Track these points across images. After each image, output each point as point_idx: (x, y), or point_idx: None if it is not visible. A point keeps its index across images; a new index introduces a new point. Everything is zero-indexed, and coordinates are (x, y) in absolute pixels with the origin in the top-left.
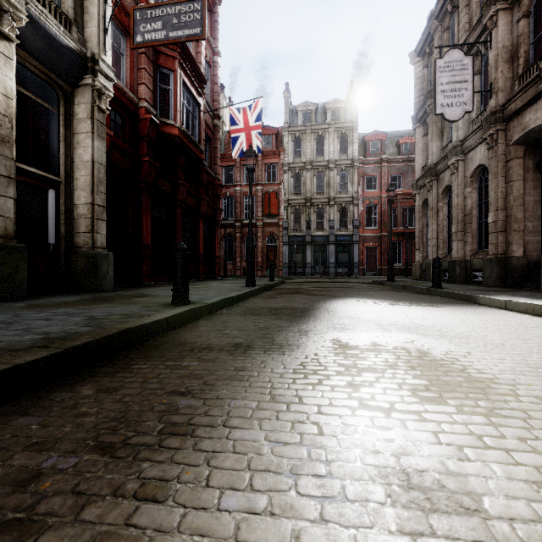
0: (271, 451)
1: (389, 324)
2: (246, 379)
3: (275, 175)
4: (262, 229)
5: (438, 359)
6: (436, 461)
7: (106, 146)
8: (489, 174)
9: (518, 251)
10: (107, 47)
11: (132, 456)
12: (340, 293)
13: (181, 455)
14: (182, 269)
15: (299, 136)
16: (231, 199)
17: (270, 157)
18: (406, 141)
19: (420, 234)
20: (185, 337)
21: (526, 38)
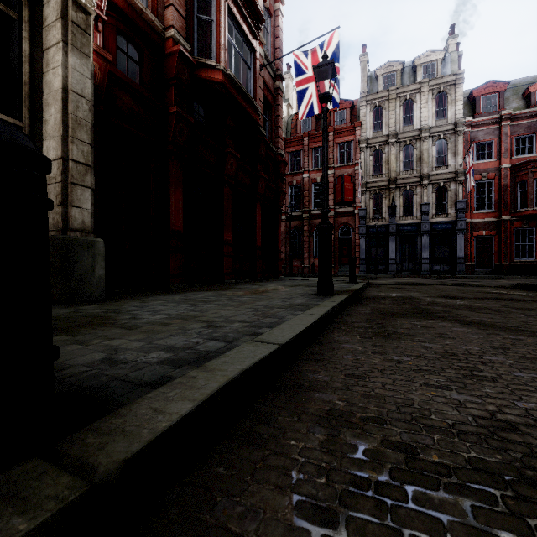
0: None
1: None
2: None
3: (350, 156)
4: (333, 220)
5: None
6: None
7: (100, 76)
8: None
9: None
10: None
11: None
12: None
13: None
14: None
15: (380, 105)
16: (298, 188)
17: (343, 135)
18: None
19: None
20: None
21: None
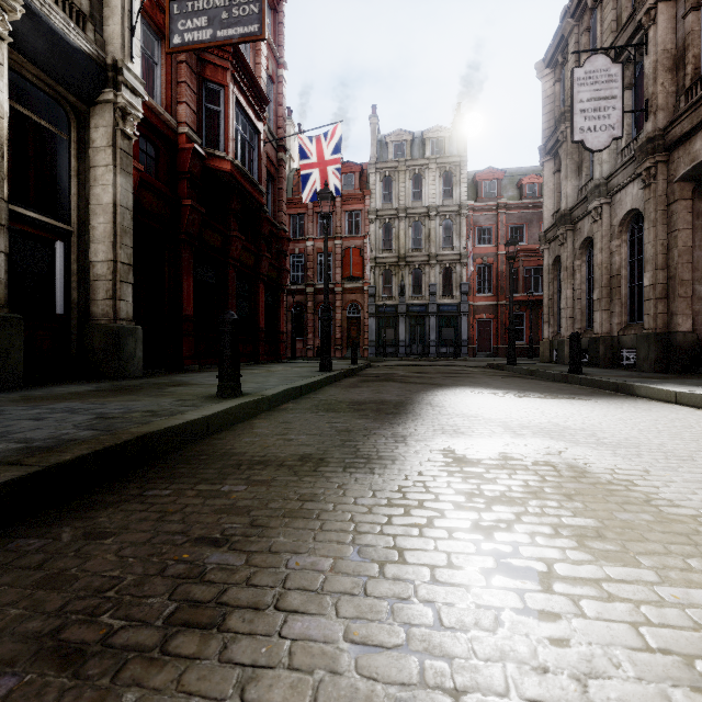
0: (355, 666)
1: (520, 426)
2: (316, 517)
3: (359, 226)
4: (341, 297)
5: (603, 482)
6: (654, 694)
7: (133, 184)
8: (645, 222)
9: (685, 324)
10: (134, 51)
11: (111, 673)
12: (445, 380)
13: (197, 672)
14: (231, 348)
15: (390, 175)
16: (301, 257)
17: (352, 203)
18: (531, 180)
19: (550, 302)
20: (230, 445)
21: (695, 38)
